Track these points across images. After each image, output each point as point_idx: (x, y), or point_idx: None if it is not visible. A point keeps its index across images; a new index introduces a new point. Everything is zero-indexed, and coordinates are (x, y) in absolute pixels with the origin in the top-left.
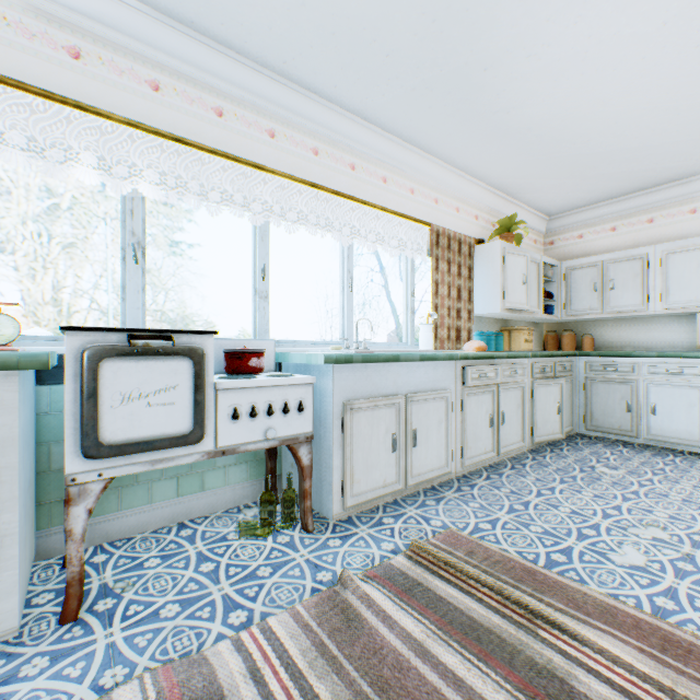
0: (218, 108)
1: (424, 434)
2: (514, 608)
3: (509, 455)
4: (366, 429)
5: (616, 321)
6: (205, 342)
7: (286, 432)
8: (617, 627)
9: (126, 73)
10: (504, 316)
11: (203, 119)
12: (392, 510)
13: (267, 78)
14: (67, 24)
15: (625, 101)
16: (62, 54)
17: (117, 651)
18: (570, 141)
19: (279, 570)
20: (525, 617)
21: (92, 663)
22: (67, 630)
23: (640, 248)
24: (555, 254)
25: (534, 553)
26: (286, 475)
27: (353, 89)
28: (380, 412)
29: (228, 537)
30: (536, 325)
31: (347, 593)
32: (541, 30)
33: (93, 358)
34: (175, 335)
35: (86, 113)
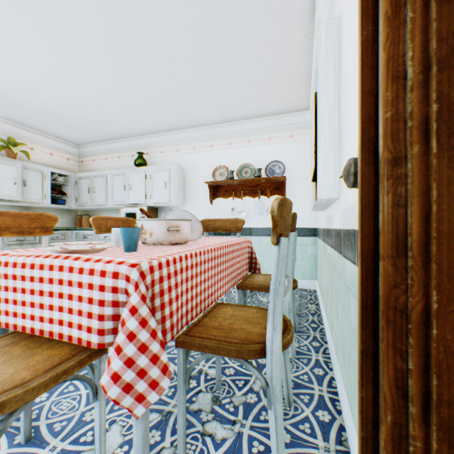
0: None
1: None
2: None
3: None
4: None
5: (108, 210)
6: None
7: None
8: None
9: None
10: (14, 204)
11: None
12: None
13: None
14: None
15: (12, 81)
16: None
17: None
18: (12, 98)
19: None
20: None
21: None
22: None
23: (106, 171)
24: (84, 168)
25: None
26: None
27: None
28: None
29: None
30: (71, 211)
31: None
32: None
33: None
34: None
35: None
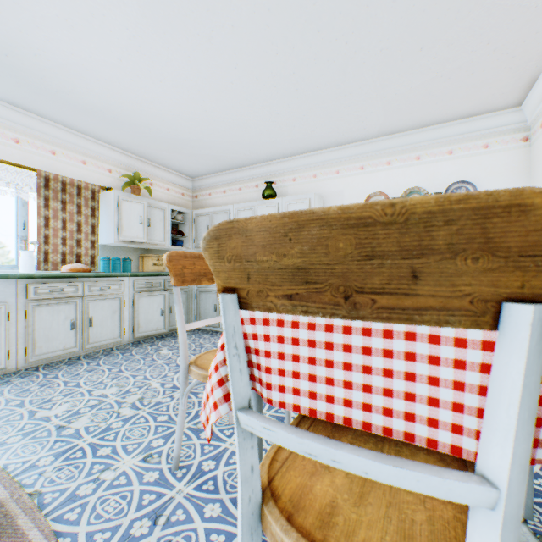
0: None
1: None
2: None
3: (102, 349)
4: None
5: None
6: None
7: None
8: None
9: None
10: (137, 246)
11: None
12: None
13: None
14: None
15: (153, 106)
16: None
17: None
18: (146, 126)
19: None
20: None
21: None
22: None
23: (228, 206)
24: (198, 204)
25: None
26: None
27: None
28: None
29: None
30: None
31: None
32: (24, 37)
33: None
34: None
35: None
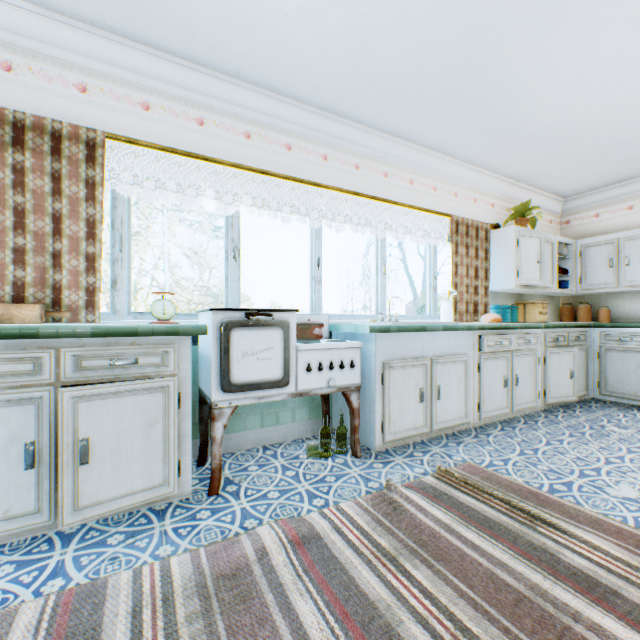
0: (287, 144)
1: (446, 390)
2: (519, 513)
3: (522, 413)
4: (400, 383)
5: (633, 294)
6: (289, 317)
7: (341, 382)
8: (601, 531)
9: (230, 130)
10: (519, 291)
11: (278, 154)
12: (420, 447)
13: (322, 117)
14: (196, 103)
15: (631, 102)
16: (193, 124)
17: (248, 511)
18: (580, 137)
19: (340, 478)
20: (527, 519)
21: (236, 516)
22: (214, 499)
23: None
24: (570, 232)
25: (538, 483)
26: (335, 417)
27: (388, 117)
28: (410, 371)
29: (299, 457)
30: (551, 298)
31: (392, 494)
32: (547, 61)
33: (227, 328)
34: (272, 312)
35: (209, 162)
